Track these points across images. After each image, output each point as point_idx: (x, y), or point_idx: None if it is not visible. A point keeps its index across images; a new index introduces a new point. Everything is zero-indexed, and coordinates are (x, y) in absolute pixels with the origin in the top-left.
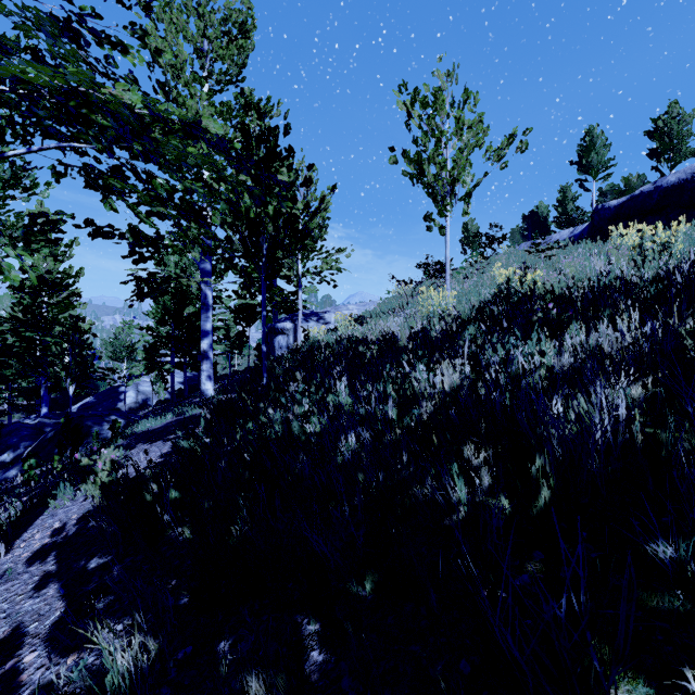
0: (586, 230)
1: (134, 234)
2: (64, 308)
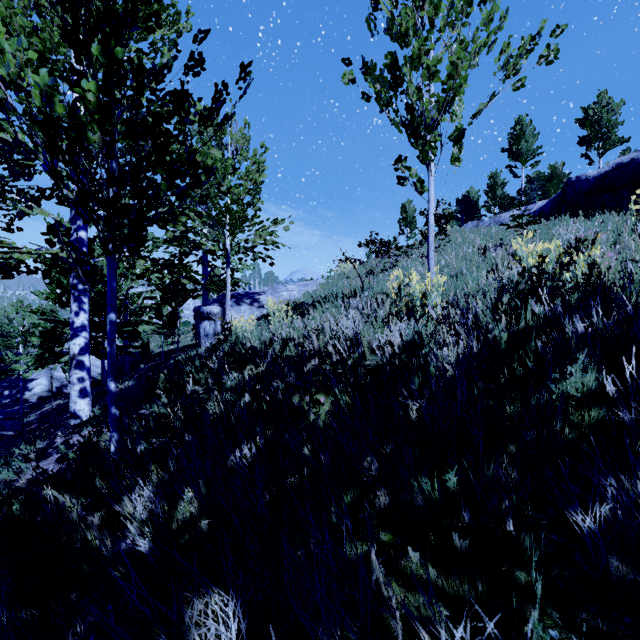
0: (548, 207)
1: None
2: None
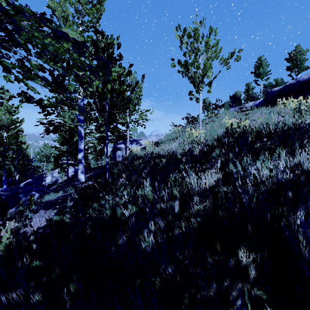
0: (262, 102)
1: (25, 96)
2: (14, 138)
